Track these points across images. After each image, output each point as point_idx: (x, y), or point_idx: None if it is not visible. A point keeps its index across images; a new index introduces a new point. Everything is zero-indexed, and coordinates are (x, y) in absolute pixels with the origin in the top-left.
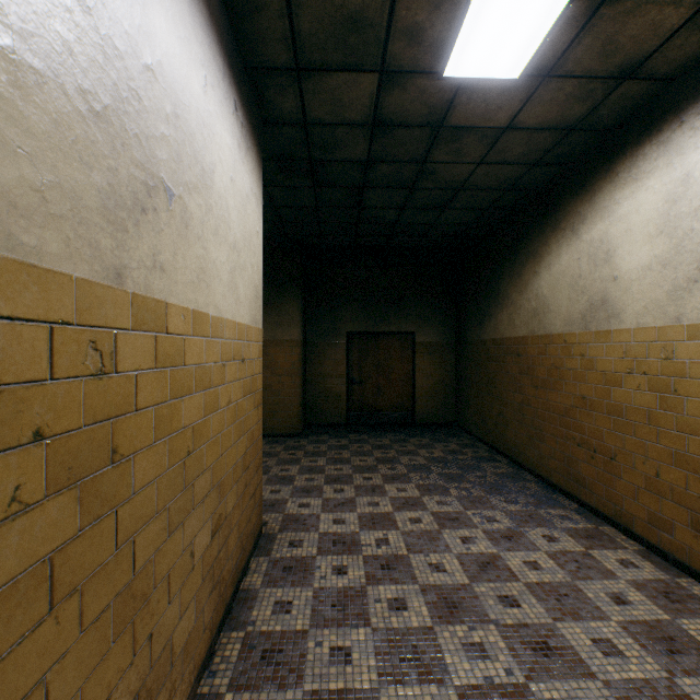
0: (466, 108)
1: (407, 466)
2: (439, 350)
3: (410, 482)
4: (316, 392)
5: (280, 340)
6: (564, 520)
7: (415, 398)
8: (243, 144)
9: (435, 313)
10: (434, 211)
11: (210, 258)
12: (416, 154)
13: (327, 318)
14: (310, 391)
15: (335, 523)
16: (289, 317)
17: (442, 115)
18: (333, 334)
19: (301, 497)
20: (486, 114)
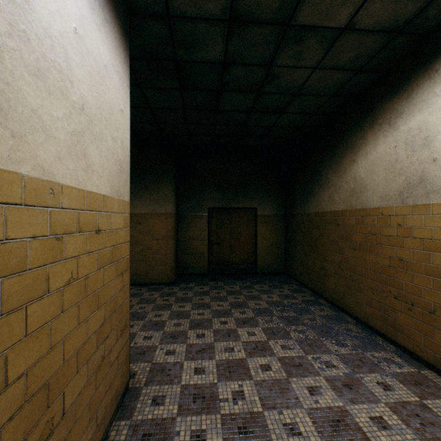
0: (314, 3)
1: (254, 310)
2: (273, 220)
3: (258, 326)
4: (186, 250)
5: (158, 213)
6: (390, 363)
7: (256, 255)
8: (98, 10)
9: (271, 194)
10: (274, 115)
11: (22, 101)
12: (264, 57)
13: (194, 198)
14: (181, 250)
15: (196, 373)
16: (165, 196)
17: (291, 10)
18: (198, 209)
19: (168, 343)
20: (330, 10)
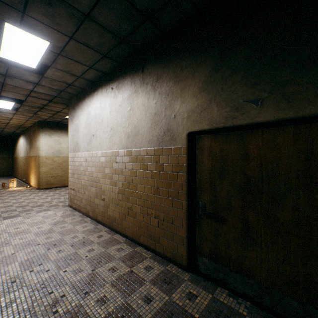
0: None
1: None
2: (7, 159)
3: None
4: None
5: None
6: None
7: (0, 170)
8: None
9: (6, 150)
10: None
11: None
12: None
13: None
14: None
15: None
16: None
17: None
18: None
19: None
20: None
